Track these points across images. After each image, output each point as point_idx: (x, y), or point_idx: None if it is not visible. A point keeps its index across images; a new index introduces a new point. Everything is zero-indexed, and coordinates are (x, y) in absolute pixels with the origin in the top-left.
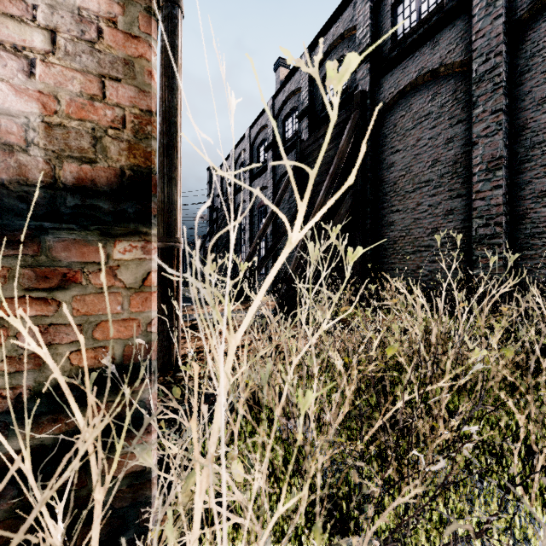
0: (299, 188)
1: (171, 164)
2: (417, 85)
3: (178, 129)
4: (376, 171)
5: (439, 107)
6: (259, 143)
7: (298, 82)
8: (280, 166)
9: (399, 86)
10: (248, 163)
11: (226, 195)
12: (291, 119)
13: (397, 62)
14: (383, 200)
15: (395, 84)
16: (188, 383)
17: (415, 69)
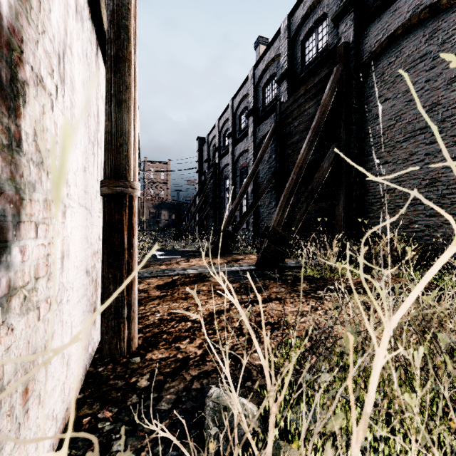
0: (278, 148)
1: (120, 82)
2: (411, 26)
3: (131, 36)
4: (360, 123)
5: (440, 44)
6: (241, 111)
7: (277, 49)
8: (260, 130)
9: (388, 31)
10: (231, 130)
11: (212, 160)
12: (270, 85)
13: (386, 6)
14: (368, 153)
15: (383, 30)
16: (141, 380)
17: (408, 9)
